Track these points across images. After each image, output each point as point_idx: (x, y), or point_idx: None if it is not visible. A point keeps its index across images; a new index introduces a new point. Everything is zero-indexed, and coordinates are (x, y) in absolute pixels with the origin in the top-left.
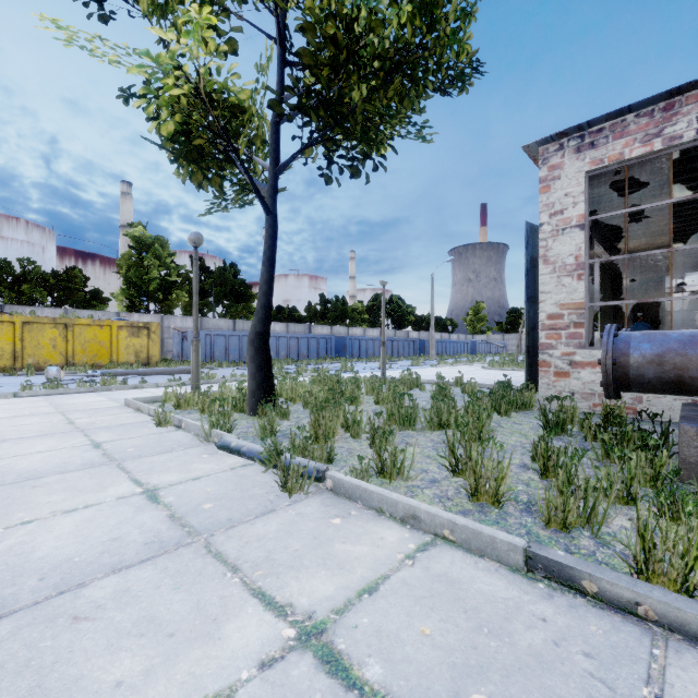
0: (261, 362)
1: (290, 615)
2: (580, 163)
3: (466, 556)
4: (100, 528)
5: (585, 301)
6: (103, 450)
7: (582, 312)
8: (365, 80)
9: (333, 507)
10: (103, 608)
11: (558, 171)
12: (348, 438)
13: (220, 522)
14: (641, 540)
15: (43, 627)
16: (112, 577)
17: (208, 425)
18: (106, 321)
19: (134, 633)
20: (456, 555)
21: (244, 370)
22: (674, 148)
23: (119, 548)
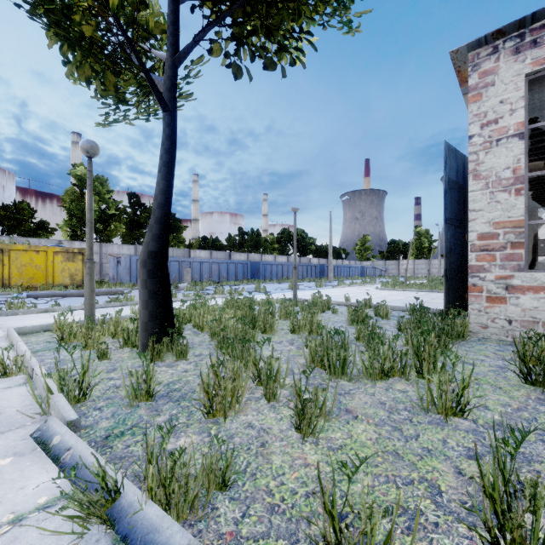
0: (154, 288)
1: None
2: (519, 64)
3: None
4: None
5: (524, 219)
6: None
7: (522, 231)
8: None
9: None
10: None
11: (492, 77)
12: (260, 401)
13: None
14: None
15: None
16: None
17: (44, 389)
18: (42, 247)
19: None
20: None
21: None
22: None
23: None
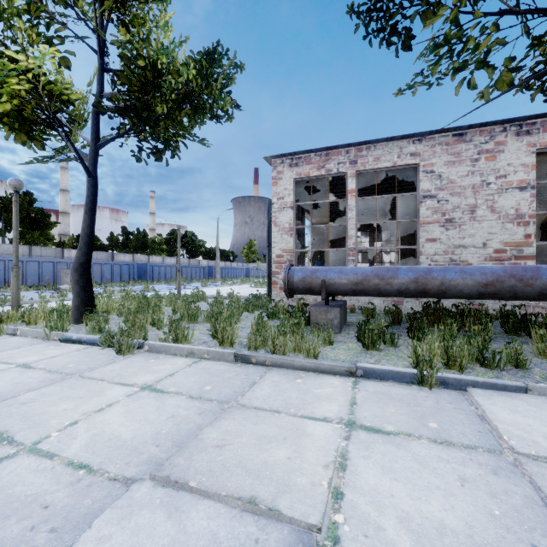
0: (84, 284)
1: (136, 385)
2: (291, 173)
3: (213, 362)
4: (1, 381)
5: (294, 248)
6: None
7: (292, 254)
8: (166, 103)
9: (150, 357)
10: (36, 399)
11: (281, 175)
12: (155, 330)
13: (84, 369)
14: (273, 343)
15: (7, 408)
16: (31, 392)
17: (49, 329)
18: None
19: (61, 400)
20: (209, 362)
21: (47, 293)
22: (330, 175)
23: (24, 385)
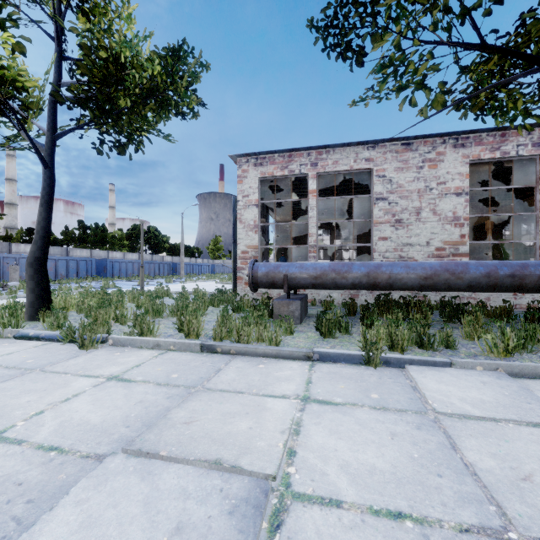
0: (40, 280)
1: (102, 377)
2: (256, 172)
3: (179, 353)
4: None
5: (258, 245)
6: None
7: (257, 250)
8: (130, 96)
9: (114, 350)
10: None
11: (247, 174)
12: (118, 325)
13: (45, 364)
14: (237, 333)
15: None
16: None
17: (1, 326)
18: None
19: (23, 394)
20: (175, 353)
21: None
22: (292, 176)
23: None
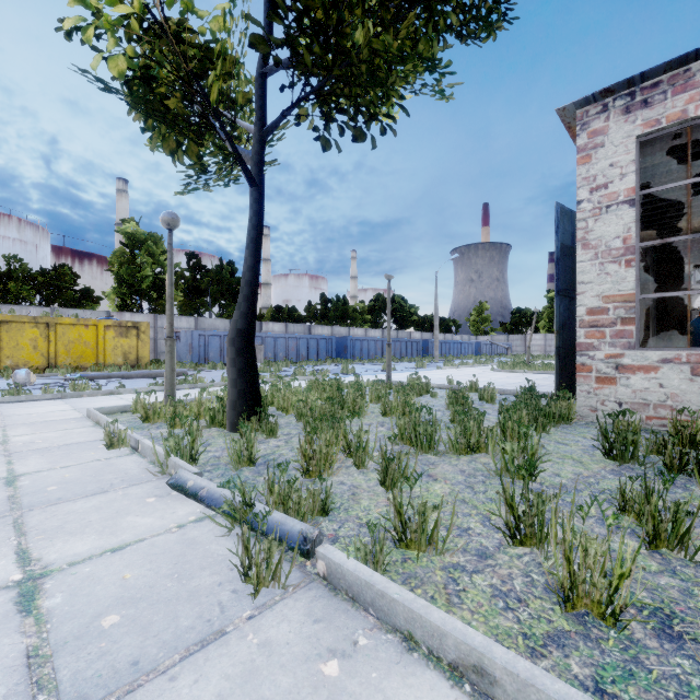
0: (243, 366)
1: None
2: (630, 125)
3: None
4: None
5: (635, 292)
6: (13, 490)
7: (633, 305)
8: (372, 14)
9: (326, 625)
10: None
11: (602, 137)
12: (350, 468)
13: (114, 674)
14: None
15: None
16: None
17: (164, 452)
18: (91, 320)
19: None
20: None
21: None
22: None
23: None
